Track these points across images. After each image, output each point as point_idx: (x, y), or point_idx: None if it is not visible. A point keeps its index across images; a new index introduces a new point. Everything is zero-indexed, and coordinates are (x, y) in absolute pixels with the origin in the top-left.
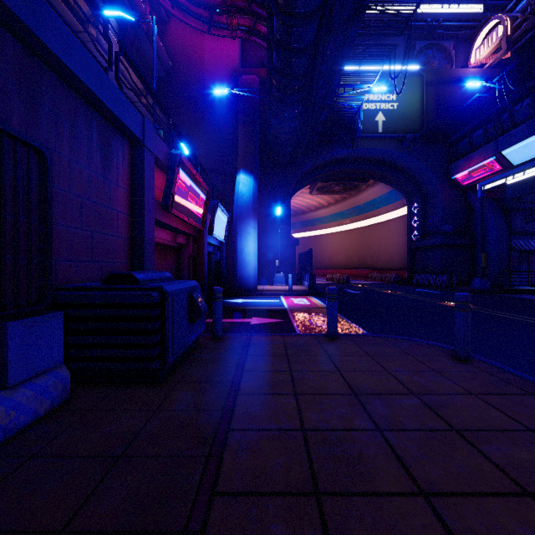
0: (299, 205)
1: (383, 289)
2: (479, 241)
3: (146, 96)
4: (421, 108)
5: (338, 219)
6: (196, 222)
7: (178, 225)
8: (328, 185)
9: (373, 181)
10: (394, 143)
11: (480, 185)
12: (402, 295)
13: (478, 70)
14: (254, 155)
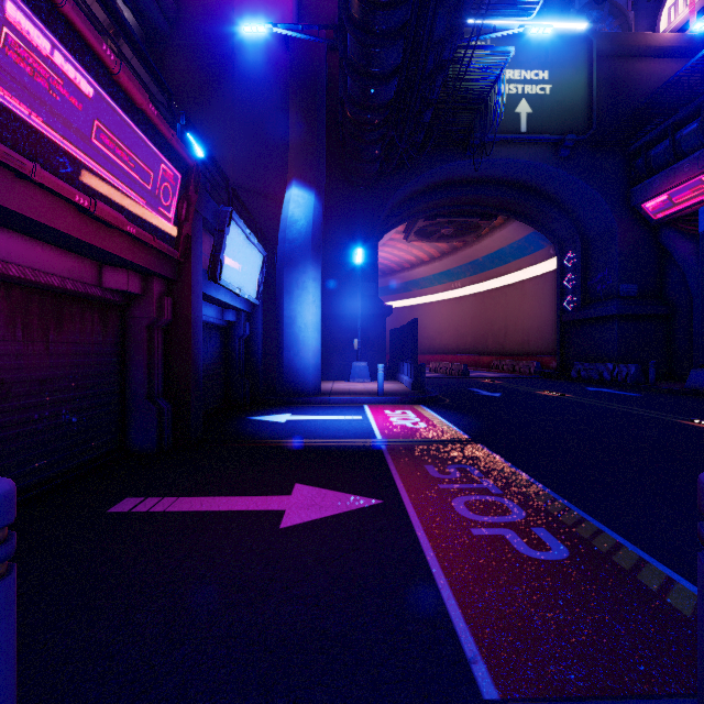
0: (387, 260)
1: (533, 388)
2: (702, 306)
3: (117, 37)
4: (589, 94)
5: (445, 281)
6: (146, 232)
7: (69, 224)
8: (433, 225)
9: (501, 220)
10: (545, 151)
11: (703, 210)
12: (582, 401)
13: (677, 36)
14: (317, 158)
